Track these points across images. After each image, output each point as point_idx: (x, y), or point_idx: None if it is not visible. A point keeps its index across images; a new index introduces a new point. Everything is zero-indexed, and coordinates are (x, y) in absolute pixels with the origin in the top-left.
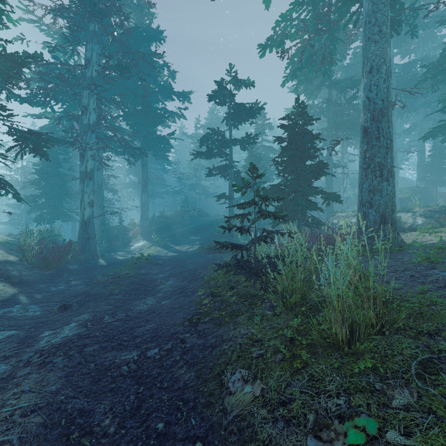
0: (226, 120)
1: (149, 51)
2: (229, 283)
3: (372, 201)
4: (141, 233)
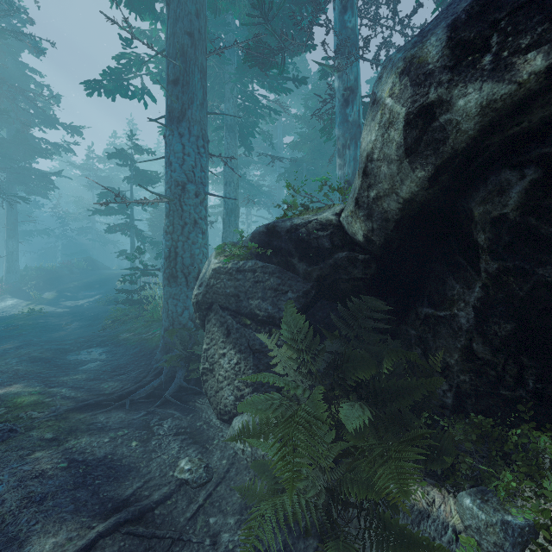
0: (127, 179)
1: (20, 63)
2: (125, 314)
3: None
4: (8, 290)
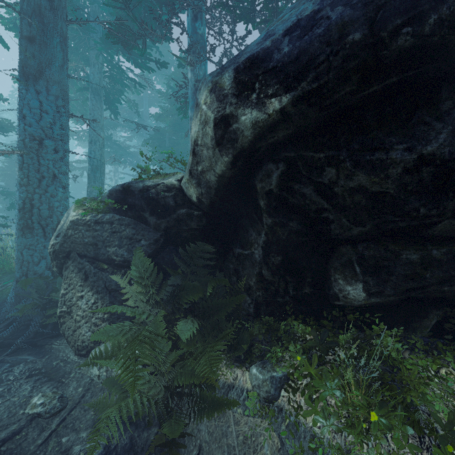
0: None
1: None
2: None
3: None
4: None
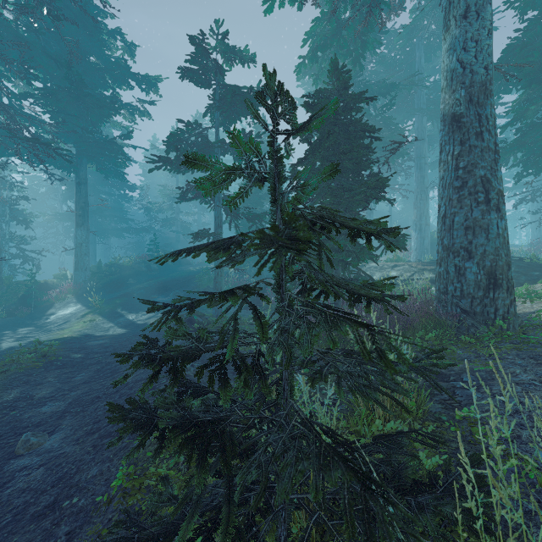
0: (210, 112)
1: (89, 4)
2: None
3: (471, 246)
4: (75, 292)
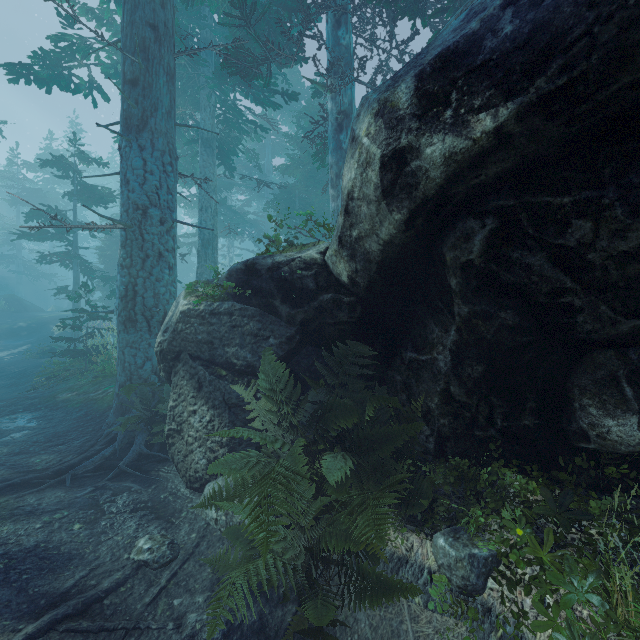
0: (69, 196)
1: None
2: (65, 368)
3: None
4: None
